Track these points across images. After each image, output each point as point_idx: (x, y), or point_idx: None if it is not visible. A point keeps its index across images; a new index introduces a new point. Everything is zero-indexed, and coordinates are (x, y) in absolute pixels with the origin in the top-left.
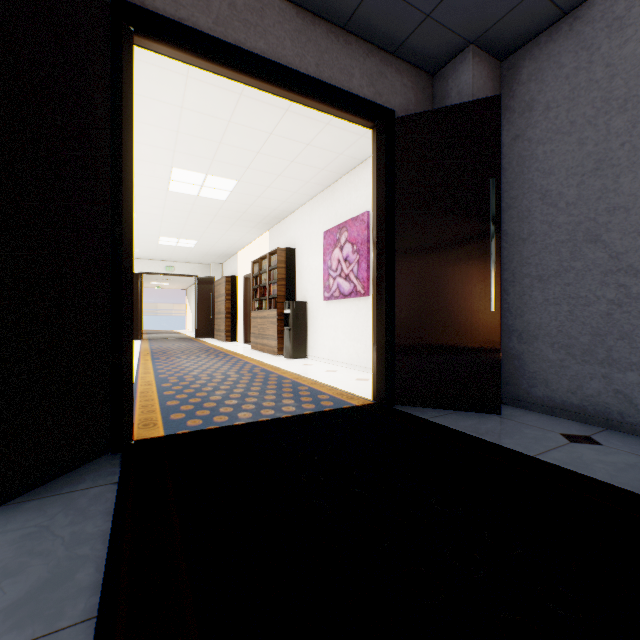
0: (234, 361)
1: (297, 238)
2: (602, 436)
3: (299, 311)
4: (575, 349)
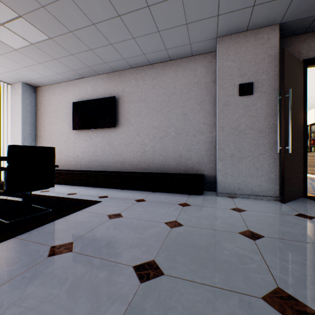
0: None
1: None
2: None
3: None
4: None
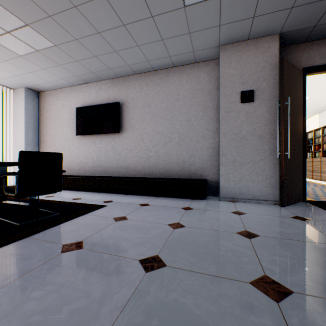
0: None
1: None
2: None
3: None
4: None
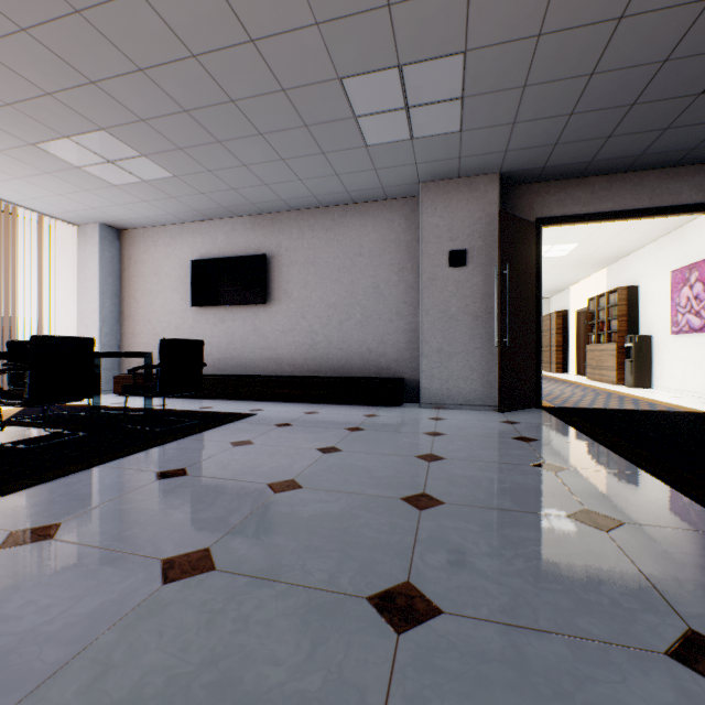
0: (574, 386)
1: (639, 275)
2: None
3: (641, 344)
4: None
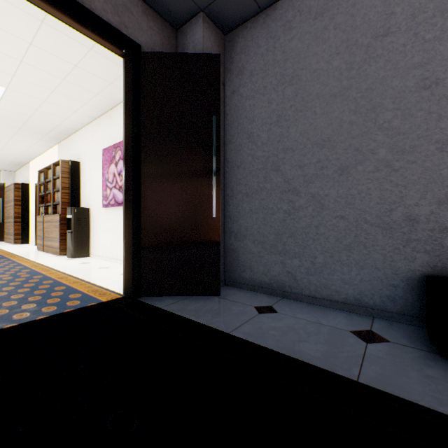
0: (4, 264)
1: (82, 153)
2: (279, 304)
3: (81, 216)
4: (267, 244)
